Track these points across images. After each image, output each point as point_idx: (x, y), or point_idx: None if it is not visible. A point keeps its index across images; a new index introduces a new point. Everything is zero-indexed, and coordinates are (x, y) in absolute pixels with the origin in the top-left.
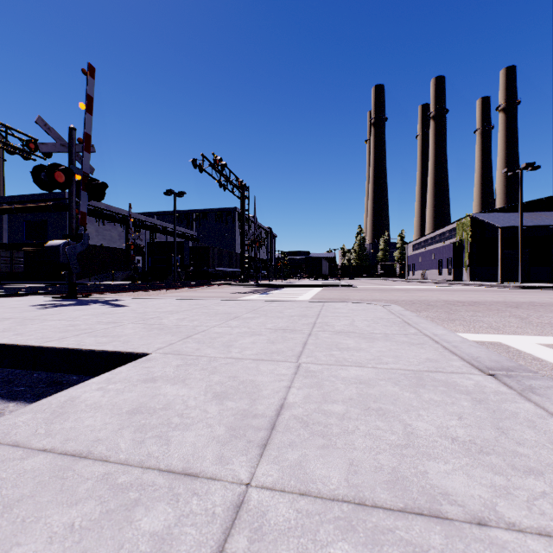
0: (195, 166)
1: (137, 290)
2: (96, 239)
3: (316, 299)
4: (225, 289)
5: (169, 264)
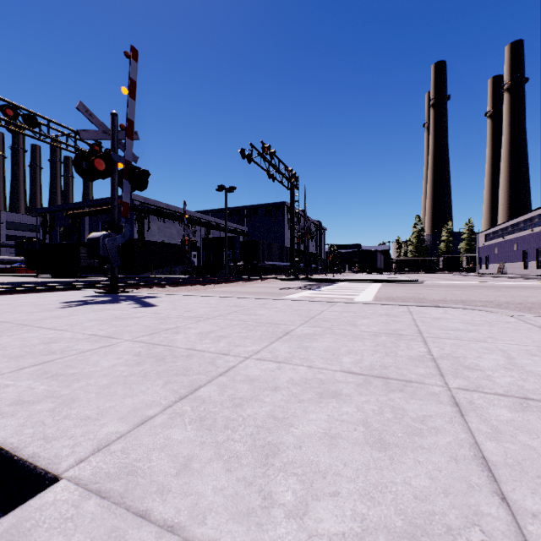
0: (243, 156)
1: (186, 284)
2: (158, 236)
3: (382, 298)
4: (273, 283)
5: (222, 259)
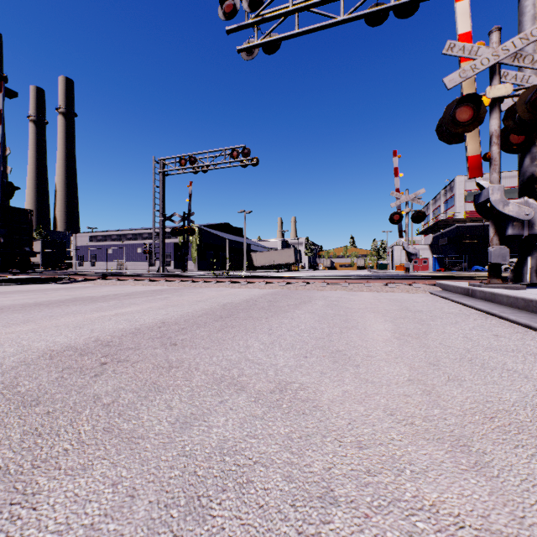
0: (245, 155)
1: None
2: None
3: None
4: None
5: None
